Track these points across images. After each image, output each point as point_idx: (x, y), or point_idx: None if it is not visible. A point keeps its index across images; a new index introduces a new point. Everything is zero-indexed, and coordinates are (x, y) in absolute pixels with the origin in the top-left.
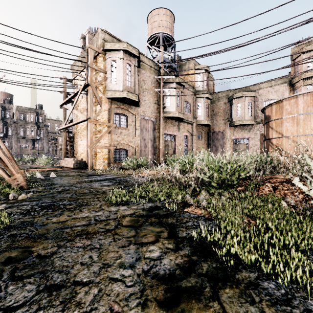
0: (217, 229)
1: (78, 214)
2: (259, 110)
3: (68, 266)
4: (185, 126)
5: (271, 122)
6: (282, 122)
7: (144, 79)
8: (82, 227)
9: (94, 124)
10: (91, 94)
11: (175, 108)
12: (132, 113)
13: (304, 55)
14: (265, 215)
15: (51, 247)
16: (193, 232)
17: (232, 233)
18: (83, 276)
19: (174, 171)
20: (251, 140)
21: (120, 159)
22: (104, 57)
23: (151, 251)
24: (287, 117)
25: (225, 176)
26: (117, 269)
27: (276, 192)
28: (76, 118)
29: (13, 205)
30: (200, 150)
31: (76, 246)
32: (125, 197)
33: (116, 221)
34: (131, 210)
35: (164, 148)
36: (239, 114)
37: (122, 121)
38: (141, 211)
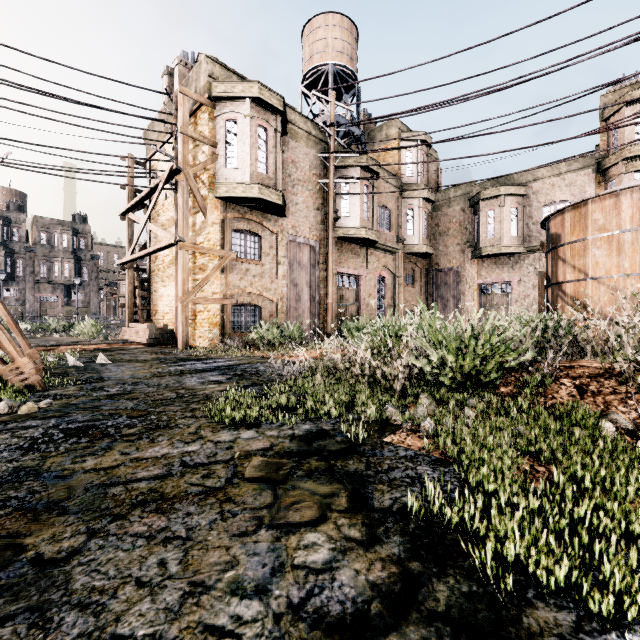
0: (465, 491)
1: (147, 449)
2: (535, 225)
3: (104, 591)
4: (379, 257)
5: (561, 247)
6: (587, 248)
7: (294, 159)
8: (152, 483)
9: (190, 254)
10: (184, 190)
11: (359, 219)
12: (271, 230)
13: (628, 110)
14: (569, 454)
15: (70, 535)
16: (408, 498)
17: (503, 502)
18: (139, 621)
19: (360, 351)
20: (517, 286)
21: (244, 325)
22: (212, 114)
23: (309, 546)
24: (597, 236)
25: (471, 363)
26: (225, 598)
27: (585, 399)
28: (154, 240)
29: (4, 428)
30: (411, 308)
31: (131, 532)
32: (252, 410)
33: (230, 466)
34: (265, 439)
35: (337, 303)
36: (493, 233)
37: (248, 247)
38: (286, 441)
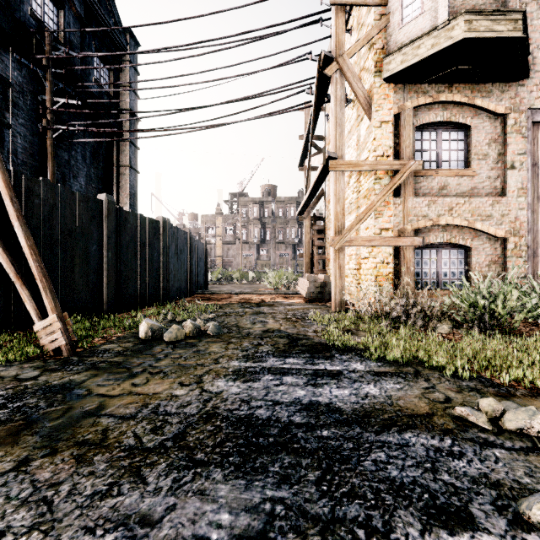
0: None
1: None
2: None
3: None
4: None
5: None
6: None
7: None
8: None
9: (354, 182)
10: (337, 86)
11: None
12: (491, 111)
13: None
14: None
15: None
16: None
17: None
18: None
19: None
20: None
21: (437, 279)
22: None
23: None
24: None
25: None
26: None
27: None
28: (327, 183)
29: None
30: None
31: None
32: None
33: None
34: None
35: None
36: None
37: (445, 150)
38: None
